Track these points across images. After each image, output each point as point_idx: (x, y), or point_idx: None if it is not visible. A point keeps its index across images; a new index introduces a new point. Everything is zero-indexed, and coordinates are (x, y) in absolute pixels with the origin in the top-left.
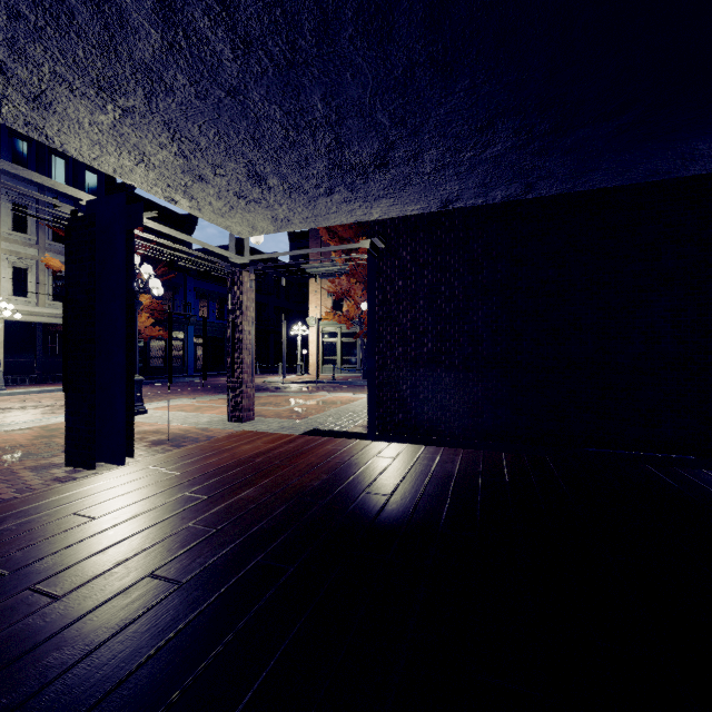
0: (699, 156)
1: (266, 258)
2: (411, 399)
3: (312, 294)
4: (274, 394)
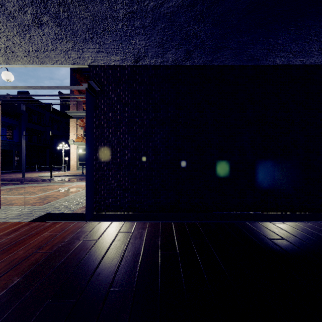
0: (275, 49)
1: (44, 106)
2: (117, 189)
3: (71, 127)
4: (38, 184)
